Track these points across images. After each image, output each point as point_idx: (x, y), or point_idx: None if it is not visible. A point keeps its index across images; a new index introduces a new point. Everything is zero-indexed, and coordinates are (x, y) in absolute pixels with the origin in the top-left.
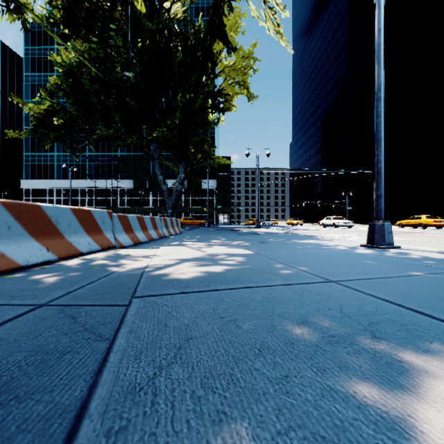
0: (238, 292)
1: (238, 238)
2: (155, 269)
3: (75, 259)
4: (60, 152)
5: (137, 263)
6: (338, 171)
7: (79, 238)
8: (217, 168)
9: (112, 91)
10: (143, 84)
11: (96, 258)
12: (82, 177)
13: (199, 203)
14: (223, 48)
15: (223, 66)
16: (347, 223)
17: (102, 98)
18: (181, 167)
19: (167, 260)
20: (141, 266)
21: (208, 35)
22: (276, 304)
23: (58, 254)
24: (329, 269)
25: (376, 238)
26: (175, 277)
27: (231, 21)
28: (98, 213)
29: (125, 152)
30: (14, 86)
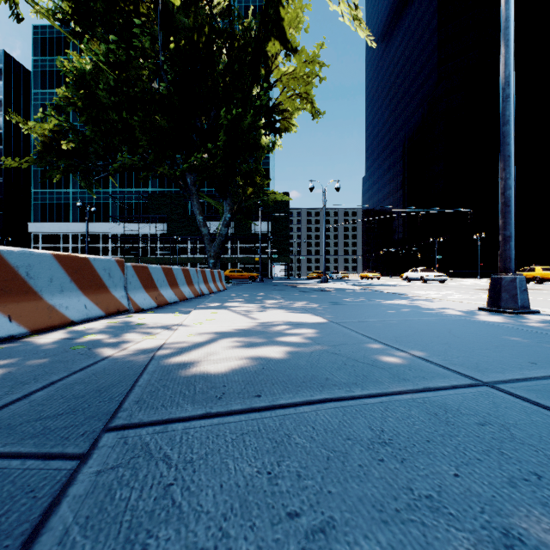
0: (319, 414)
1: (302, 298)
2: (173, 353)
3: (57, 331)
4: (76, 188)
5: (148, 341)
6: (428, 210)
7: (68, 299)
8: (272, 208)
9: (136, 106)
10: (176, 96)
11: (91, 330)
12: (104, 220)
13: (249, 251)
14: (280, 49)
15: (280, 74)
16: (439, 277)
17: (124, 116)
18: (226, 205)
19: (197, 334)
20: (152, 345)
21: (261, 31)
22: (409, 458)
23: (29, 325)
24: (462, 354)
25: (503, 299)
26: (202, 371)
27: (290, 13)
28: (102, 262)
29: (157, 187)
30: (20, 106)
